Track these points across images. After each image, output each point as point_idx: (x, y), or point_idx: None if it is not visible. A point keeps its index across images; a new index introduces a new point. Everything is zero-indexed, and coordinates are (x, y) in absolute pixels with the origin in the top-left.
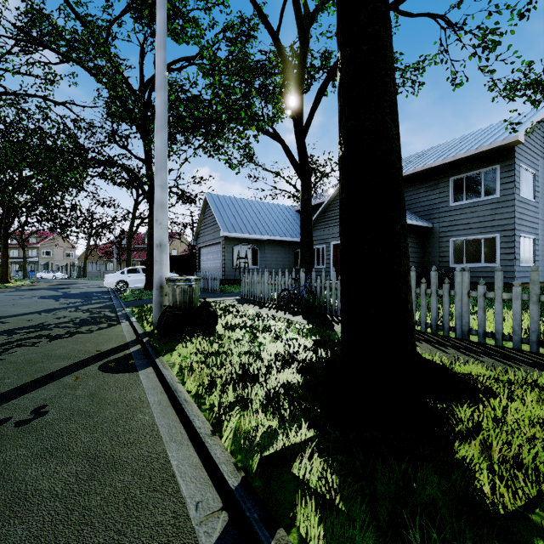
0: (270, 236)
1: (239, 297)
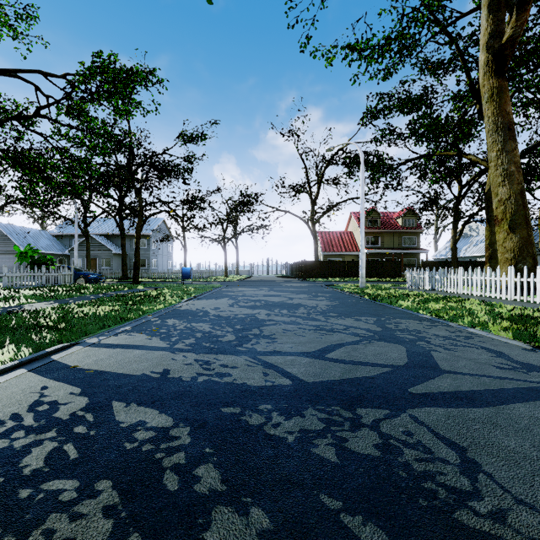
0: (47, 251)
1: None
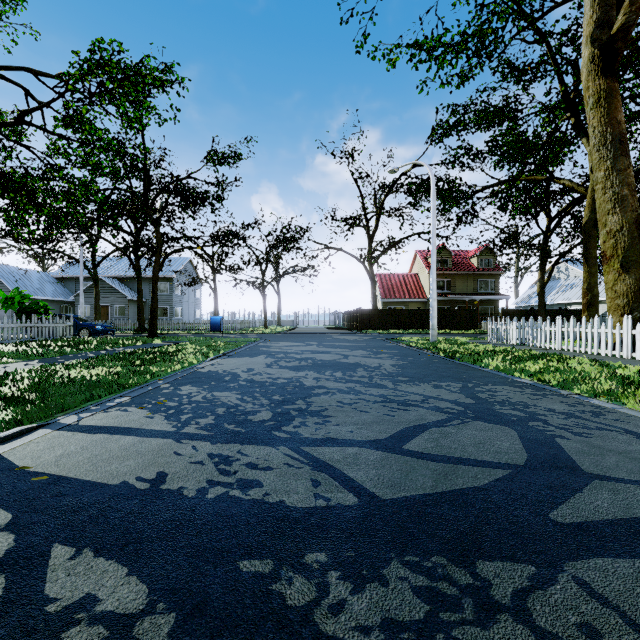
0: (47, 297)
1: None
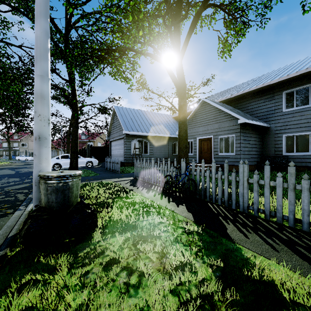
0: (156, 134)
1: (132, 178)
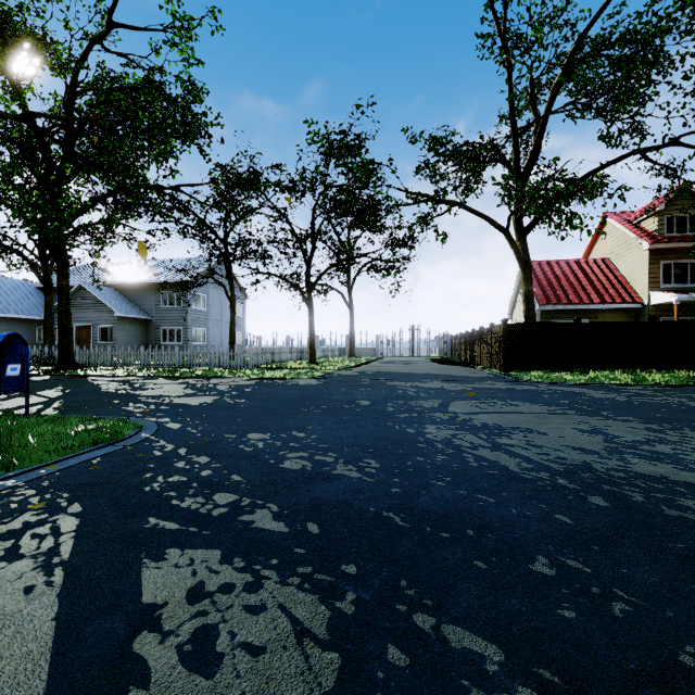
0: (6, 314)
1: None
